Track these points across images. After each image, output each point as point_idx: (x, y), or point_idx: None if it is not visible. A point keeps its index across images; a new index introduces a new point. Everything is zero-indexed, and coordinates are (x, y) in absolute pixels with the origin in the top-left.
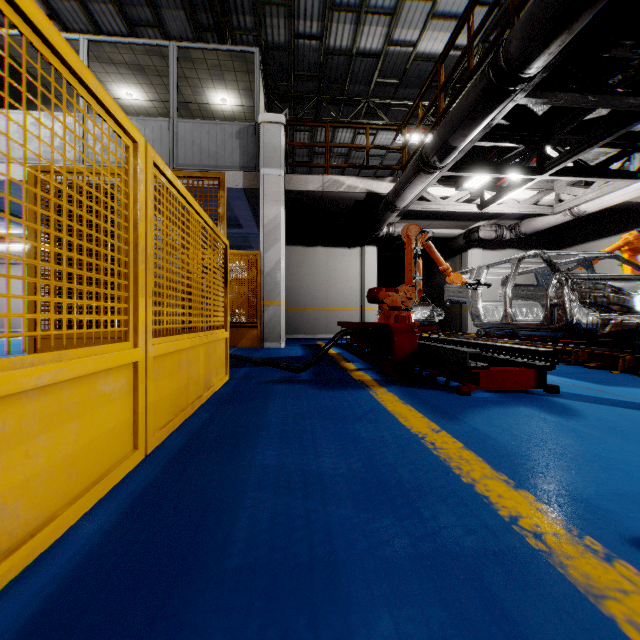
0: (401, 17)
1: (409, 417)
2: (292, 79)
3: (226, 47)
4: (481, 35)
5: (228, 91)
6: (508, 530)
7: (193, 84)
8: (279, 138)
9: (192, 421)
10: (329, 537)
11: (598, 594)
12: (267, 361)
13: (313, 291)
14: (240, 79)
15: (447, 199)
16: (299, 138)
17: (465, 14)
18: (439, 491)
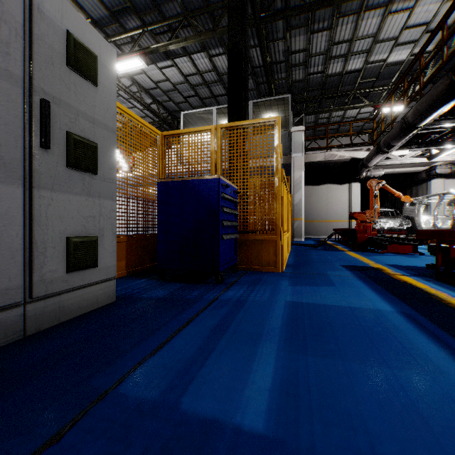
0: (374, 51)
1: (355, 255)
2: (305, 92)
3: (274, 97)
4: (435, 44)
5: (273, 113)
6: (363, 262)
7: (256, 113)
8: (301, 138)
9: (291, 253)
10: (330, 261)
11: (371, 265)
12: (302, 244)
13: (318, 211)
14: (279, 107)
15: (404, 156)
16: (308, 118)
17: (402, 77)
18: (353, 260)
